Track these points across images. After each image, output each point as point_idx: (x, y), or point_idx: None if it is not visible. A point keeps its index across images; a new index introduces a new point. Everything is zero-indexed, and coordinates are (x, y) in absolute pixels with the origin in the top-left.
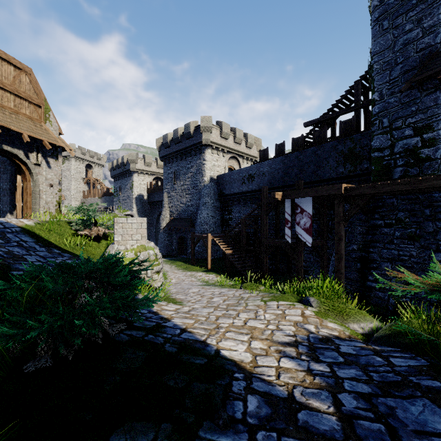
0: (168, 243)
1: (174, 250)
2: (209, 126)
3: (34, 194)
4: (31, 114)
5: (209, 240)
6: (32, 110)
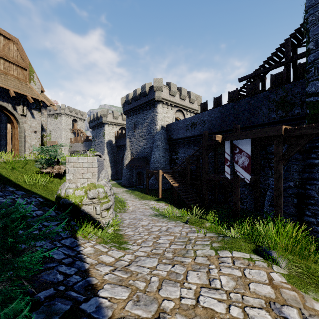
0: (129, 177)
1: (134, 182)
2: (160, 86)
3: (20, 139)
4: (18, 75)
5: (159, 175)
6: (19, 72)
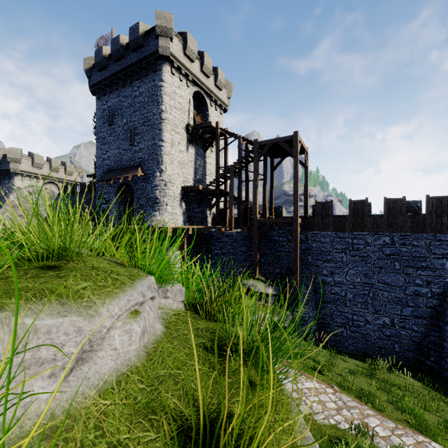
0: None
1: None
2: (17, 158)
3: None
4: None
5: None
6: None
